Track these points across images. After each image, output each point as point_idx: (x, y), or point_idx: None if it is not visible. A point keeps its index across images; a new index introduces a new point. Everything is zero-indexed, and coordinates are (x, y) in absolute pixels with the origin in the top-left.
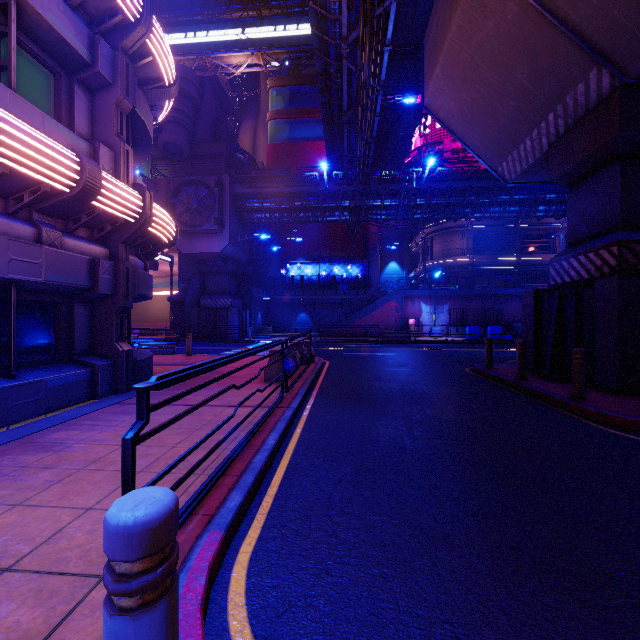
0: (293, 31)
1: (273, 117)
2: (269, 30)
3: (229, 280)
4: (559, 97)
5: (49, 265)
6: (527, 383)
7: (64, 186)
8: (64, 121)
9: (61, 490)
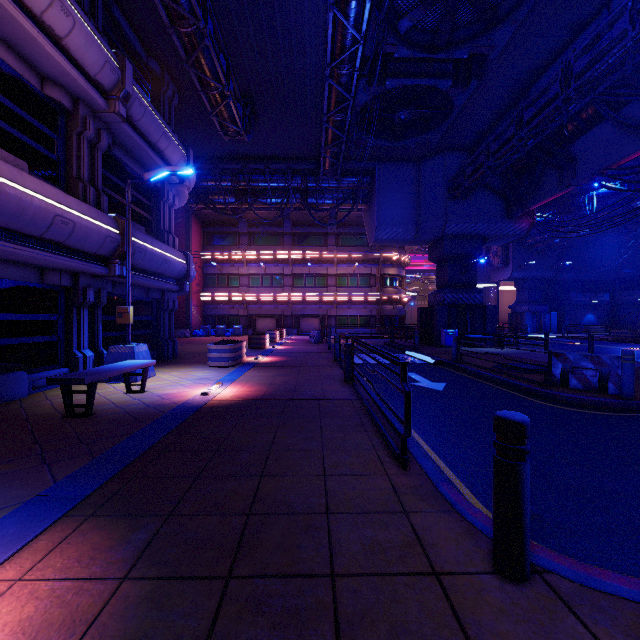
0: None
1: None
2: None
3: (530, 293)
4: None
5: (363, 312)
6: None
7: (363, 299)
8: (370, 284)
9: None
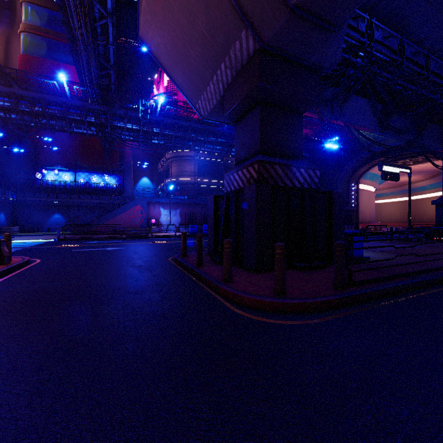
0: None
1: (27, 30)
2: None
3: None
4: (226, 50)
5: None
6: (201, 269)
7: None
8: None
9: None
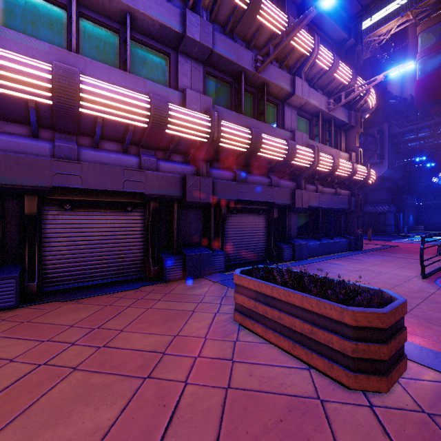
0: None
1: (423, 55)
2: None
3: (386, 193)
4: None
5: (340, 202)
6: None
7: (347, 174)
8: (338, 148)
9: (378, 267)
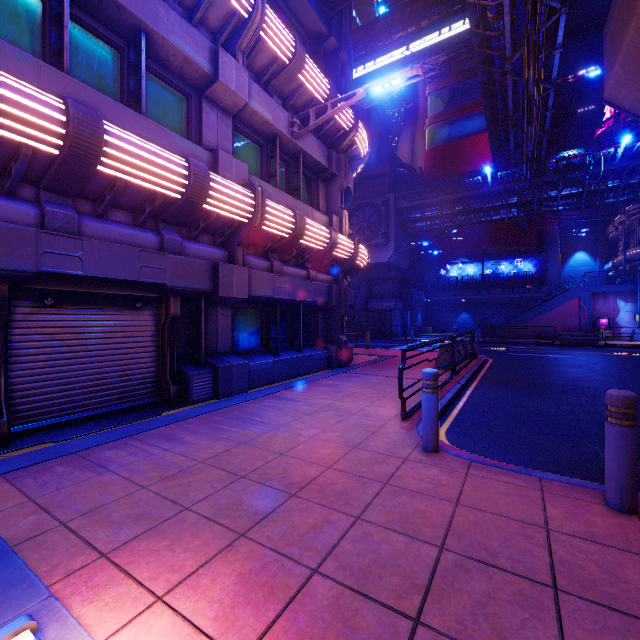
0: (453, 31)
1: (432, 122)
2: (428, 39)
3: (392, 285)
4: None
5: (314, 291)
6: None
7: (322, 247)
8: (314, 205)
9: (351, 399)
